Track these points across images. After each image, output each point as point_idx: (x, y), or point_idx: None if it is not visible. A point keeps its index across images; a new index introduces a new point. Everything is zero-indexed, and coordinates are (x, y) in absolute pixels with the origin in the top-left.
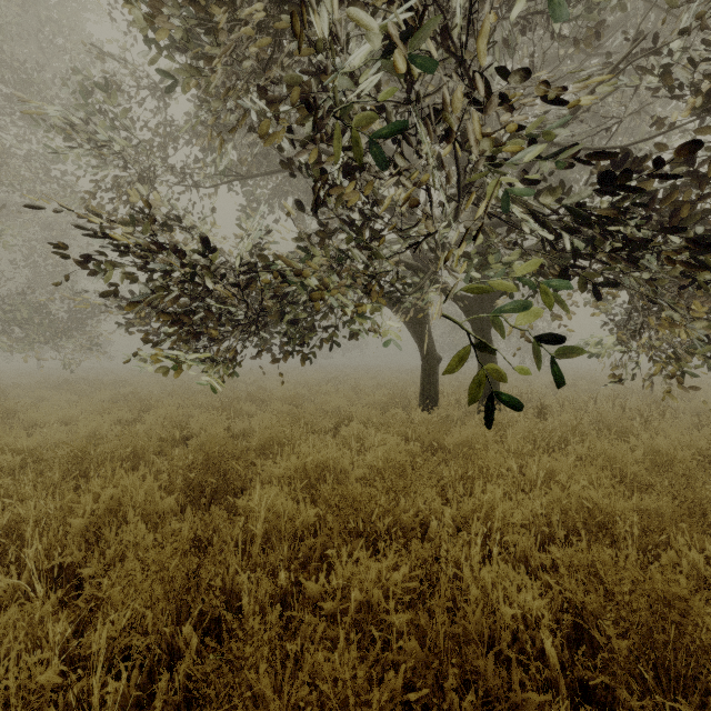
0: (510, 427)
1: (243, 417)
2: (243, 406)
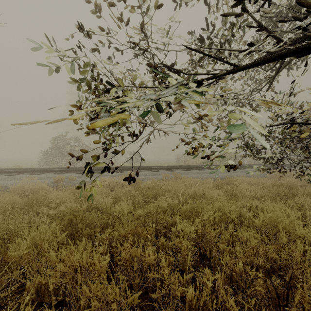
0: None
1: None
2: None
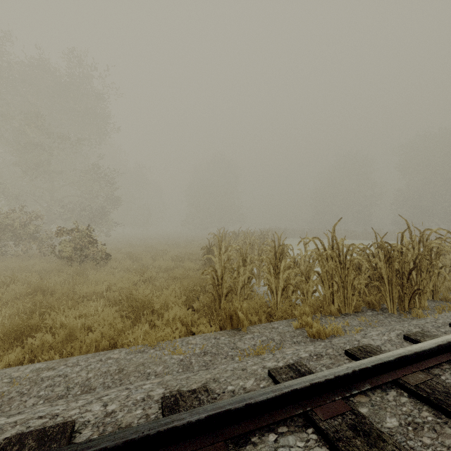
0: None
1: None
2: None
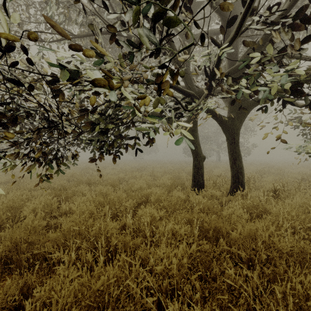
0: (280, 217)
1: (78, 195)
2: (79, 187)
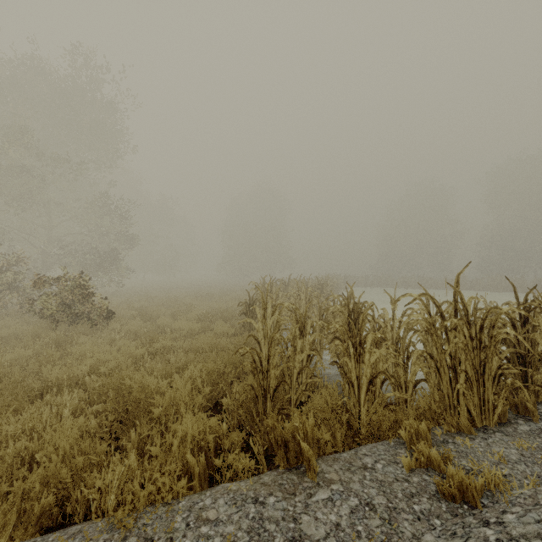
0: None
1: None
2: None
